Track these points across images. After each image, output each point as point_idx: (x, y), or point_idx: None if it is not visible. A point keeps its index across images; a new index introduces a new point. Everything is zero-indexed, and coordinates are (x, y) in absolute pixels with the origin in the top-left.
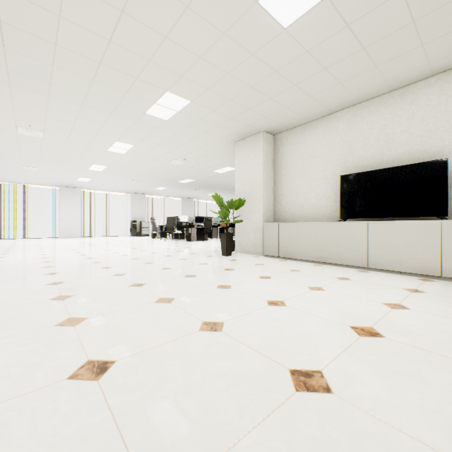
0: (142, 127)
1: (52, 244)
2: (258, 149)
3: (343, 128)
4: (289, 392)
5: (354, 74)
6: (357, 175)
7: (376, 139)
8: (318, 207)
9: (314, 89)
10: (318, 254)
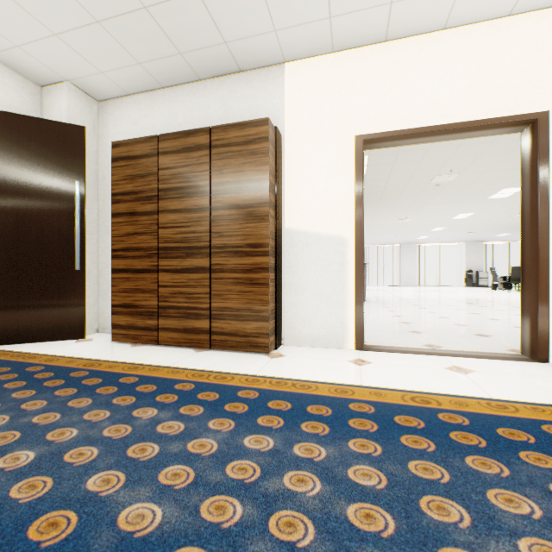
0: (483, 204)
1: (403, 289)
2: None
3: None
4: None
5: None
6: None
7: None
8: None
9: None
10: None
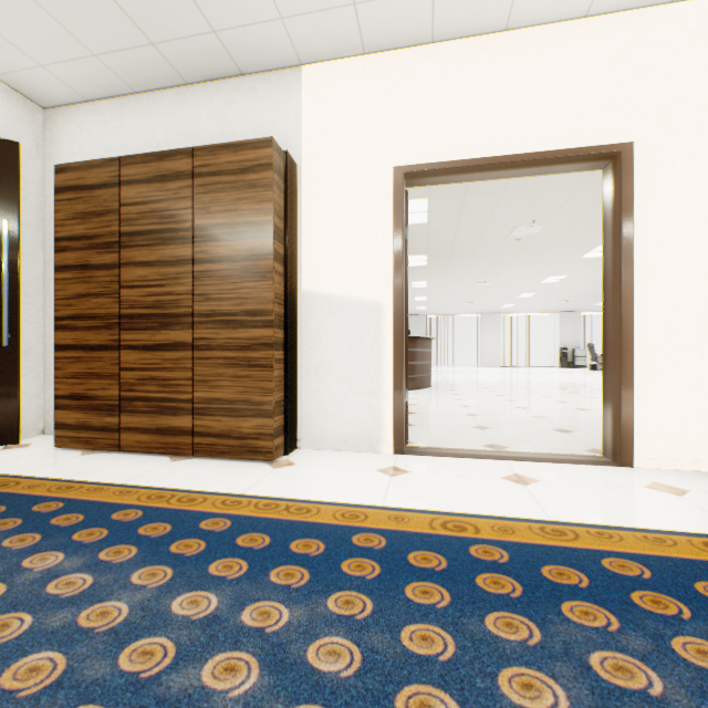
0: (576, 265)
1: (483, 371)
2: None
3: None
4: None
5: None
6: None
7: None
8: None
9: None
10: None
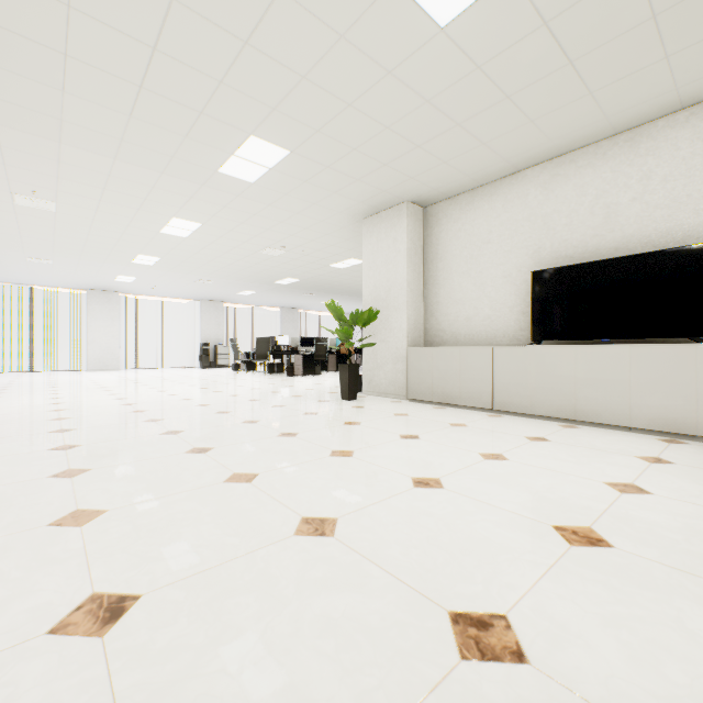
0: (213, 194)
1: (74, 380)
2: (400, 229)
3: (536, 196)
4: (450, 661)
5: (555, 106)
6: (558, 271)
7: (590, 213)
8: (496, 322)
9: (490, 131)
10: (495, 398)
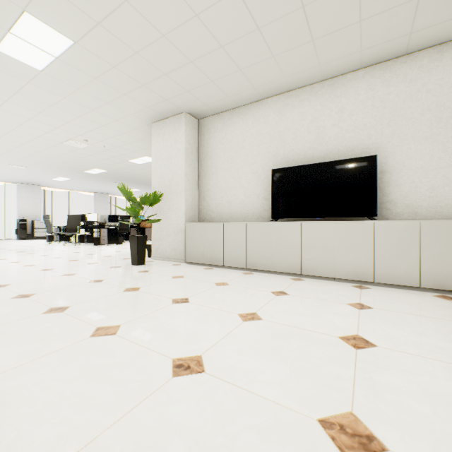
0: None
1: None
2: (180, 133)
3: (274, 117)
4: None
5: (290, 47)
6: (289, 169)
7: (307, 132)
8: (248, 205)
9: (245, 59)
10: (248, 260)
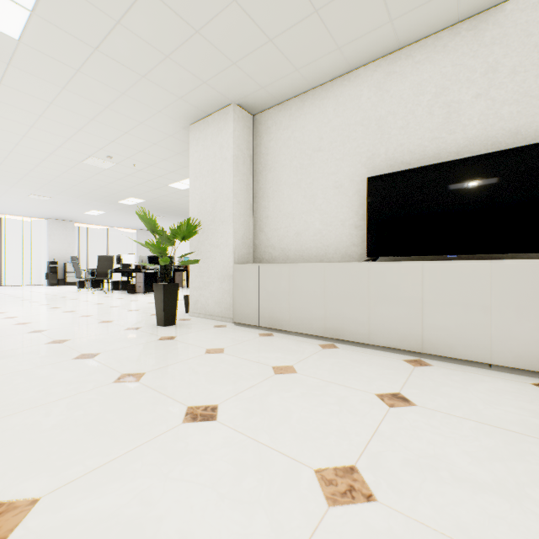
0: None
1: None
2: (226, 134)
3: (369, 97)
4: None
5: None
6: (397, 176)
7: (428, 113)
8: (327, 237)
9: None
10: (328, 324)
